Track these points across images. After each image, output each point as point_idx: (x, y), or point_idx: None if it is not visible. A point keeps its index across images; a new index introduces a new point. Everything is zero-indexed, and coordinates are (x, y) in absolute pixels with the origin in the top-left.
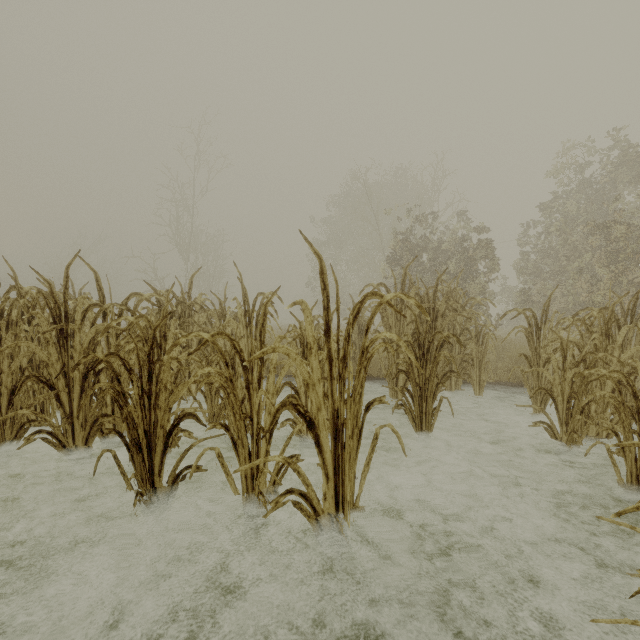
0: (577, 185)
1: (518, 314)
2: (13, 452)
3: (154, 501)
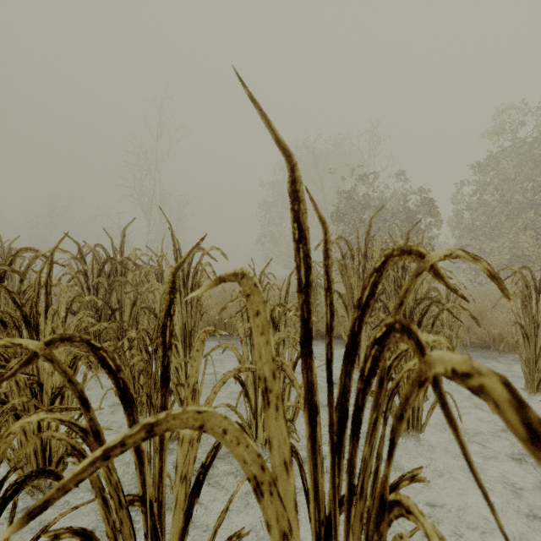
0: (512, 146)
1: (513, 274)
2: None
3: None
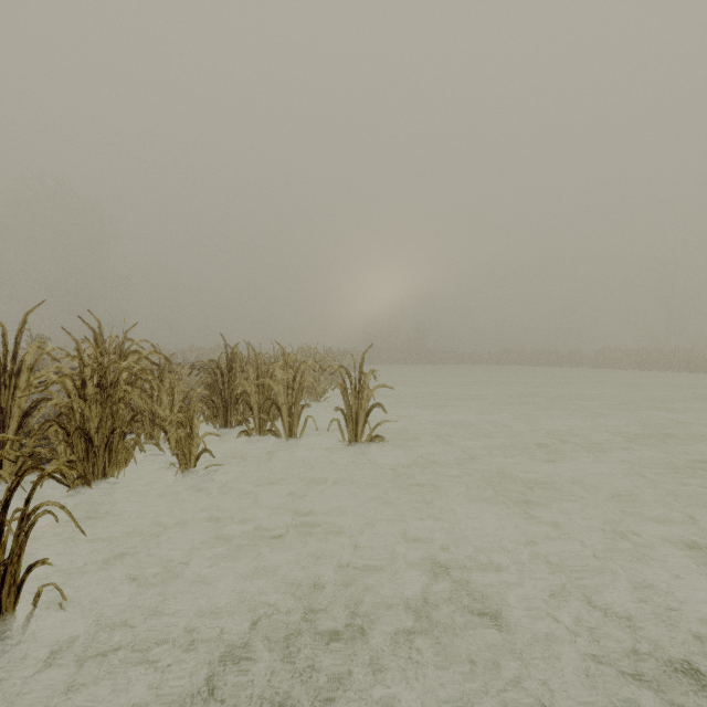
0: None
1: None
2: (662, 374)
3: (692, 375)
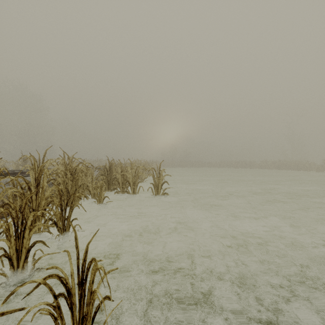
0: None
1: None
2: (287, 171)
3: (299, 171)
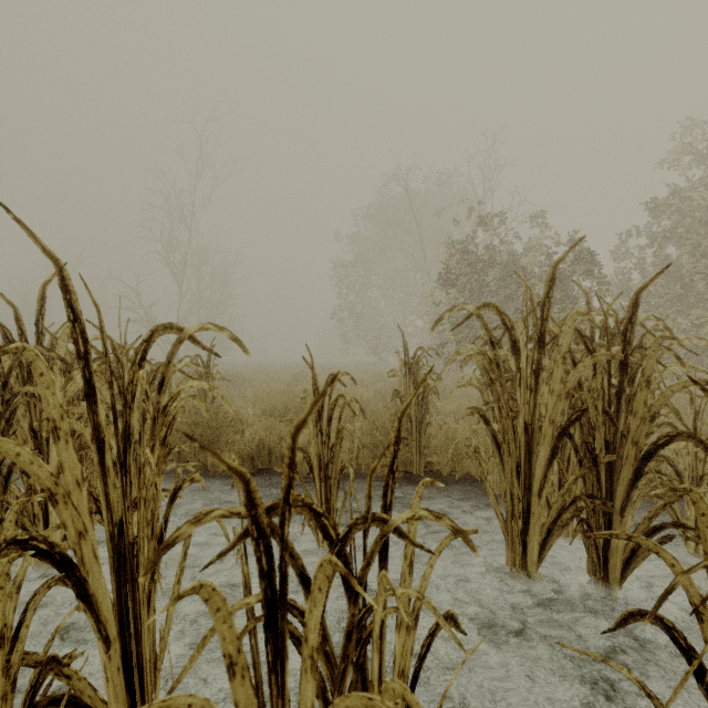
0: None
1: None
2: None
3: None
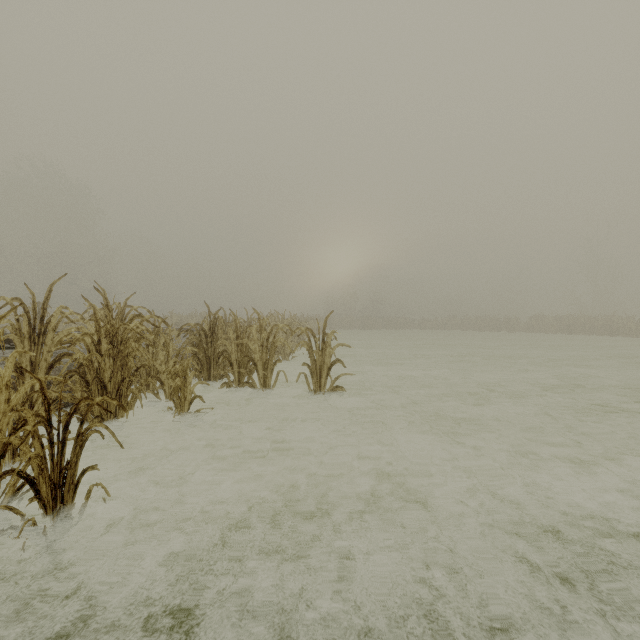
0: None
1: None
2: (587, 337)
3: (613, 338)
